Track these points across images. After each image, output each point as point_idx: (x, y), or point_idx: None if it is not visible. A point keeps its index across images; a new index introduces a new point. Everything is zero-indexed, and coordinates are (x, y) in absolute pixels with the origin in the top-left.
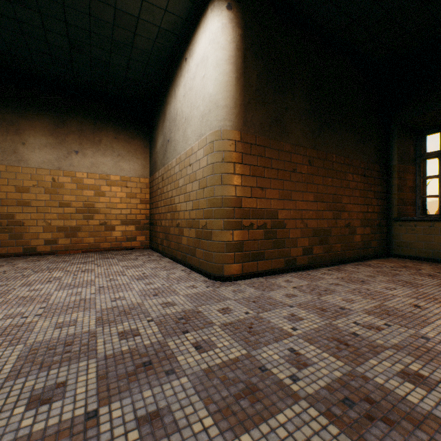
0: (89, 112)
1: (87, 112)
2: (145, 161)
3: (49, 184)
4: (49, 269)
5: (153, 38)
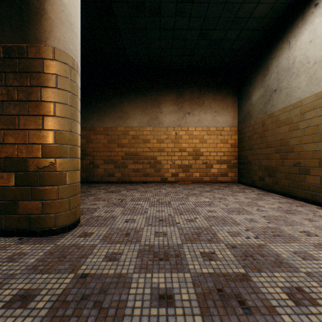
0: (196, 84)
1: (195, 84)
2: (233, 114)
3: (173, 136)
4: (192, 194)
5: (274, 0)
